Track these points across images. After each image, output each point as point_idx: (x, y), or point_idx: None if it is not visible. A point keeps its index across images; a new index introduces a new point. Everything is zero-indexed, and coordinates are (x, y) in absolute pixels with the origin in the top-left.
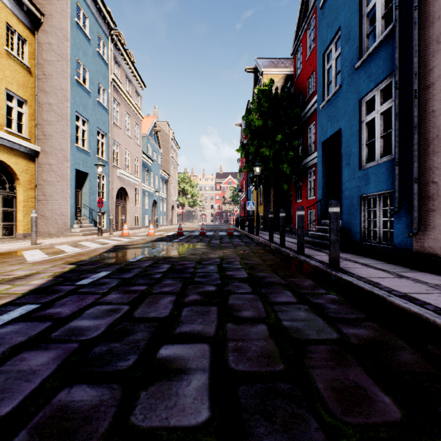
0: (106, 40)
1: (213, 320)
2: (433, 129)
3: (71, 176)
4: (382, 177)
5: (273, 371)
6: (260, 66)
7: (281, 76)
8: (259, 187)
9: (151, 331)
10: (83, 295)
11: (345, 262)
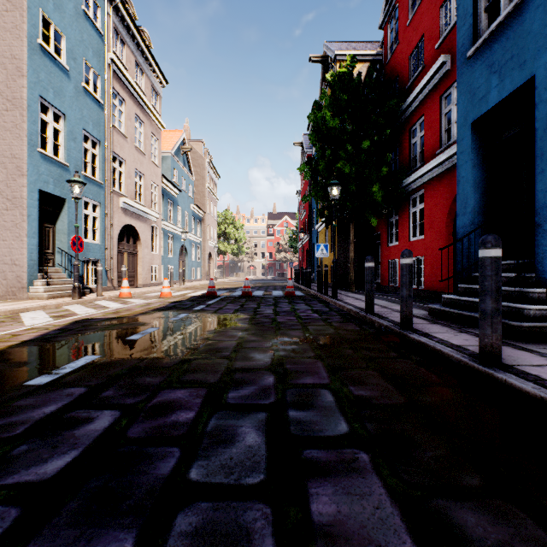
0: None
1: None
2: None
3: (29, 200)
4: None
5: None
6: (331, 49)
7: (363, 62)
8: (331, 223)
9: None
10: None
11: None
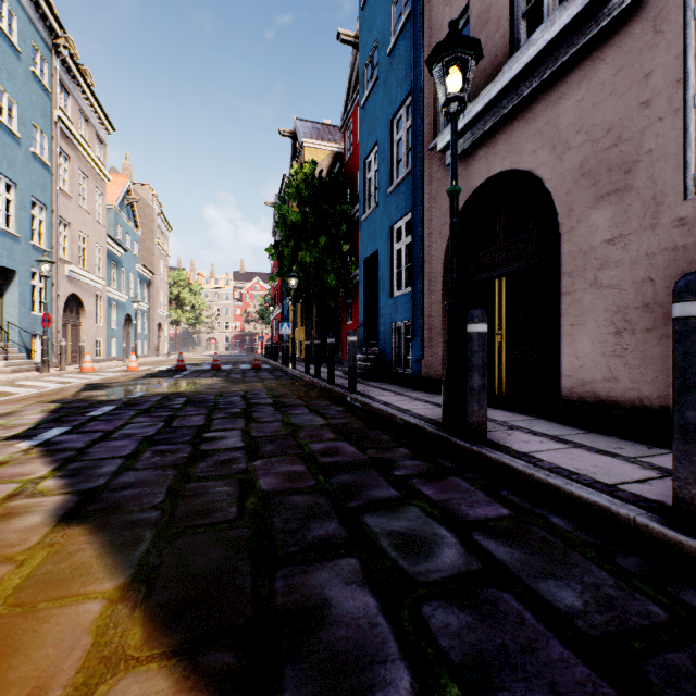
0: (47, 53)
1: (241, 423)
2: (432, 271)
3: None
4: (405, 307)
5: (279, 434)
6: (300, 133)
7: (328, 152)
8: (298, 302)
9: (194, 430)
10: (109, 420)
11: (368, 388)
